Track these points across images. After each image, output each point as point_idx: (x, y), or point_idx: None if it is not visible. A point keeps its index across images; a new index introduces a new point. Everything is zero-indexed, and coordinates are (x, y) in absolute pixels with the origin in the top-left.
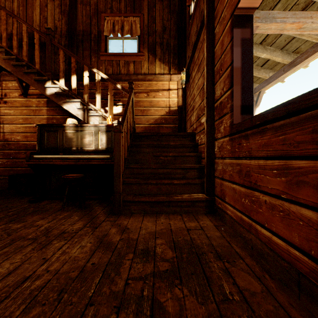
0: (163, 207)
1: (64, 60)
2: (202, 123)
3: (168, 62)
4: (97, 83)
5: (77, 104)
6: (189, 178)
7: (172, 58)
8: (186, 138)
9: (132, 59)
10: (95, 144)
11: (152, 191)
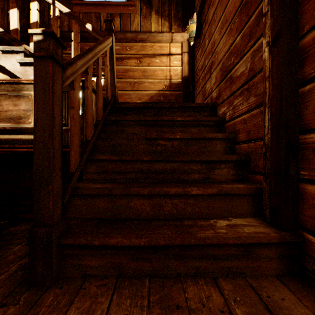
0: (167, 261)
1: (22, 12)
2: (238, 75)
3: (169, 16)
4: (53, 22)
5: (19, 56)
6: (218, 181)
7: (174, 10)
8: (200, 113)
9: (118, 11)
10: None
11: (142, 211)
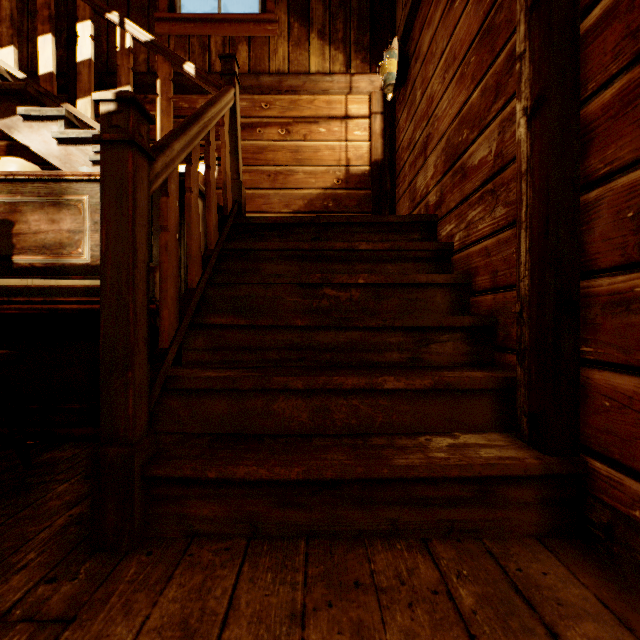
0: (339, 509)
1: (56, 35)
2: (476, 165)
3: (344, 42)
4: (121, 59)
5: (55, 126)
6: (436, 366)
7: (354, 30)
8: (405, 235)
9: (245, 33)
10: (91, 245)
11: (292, 420)
